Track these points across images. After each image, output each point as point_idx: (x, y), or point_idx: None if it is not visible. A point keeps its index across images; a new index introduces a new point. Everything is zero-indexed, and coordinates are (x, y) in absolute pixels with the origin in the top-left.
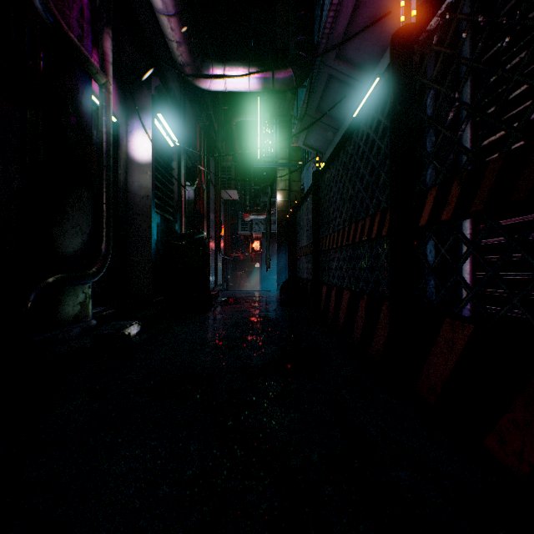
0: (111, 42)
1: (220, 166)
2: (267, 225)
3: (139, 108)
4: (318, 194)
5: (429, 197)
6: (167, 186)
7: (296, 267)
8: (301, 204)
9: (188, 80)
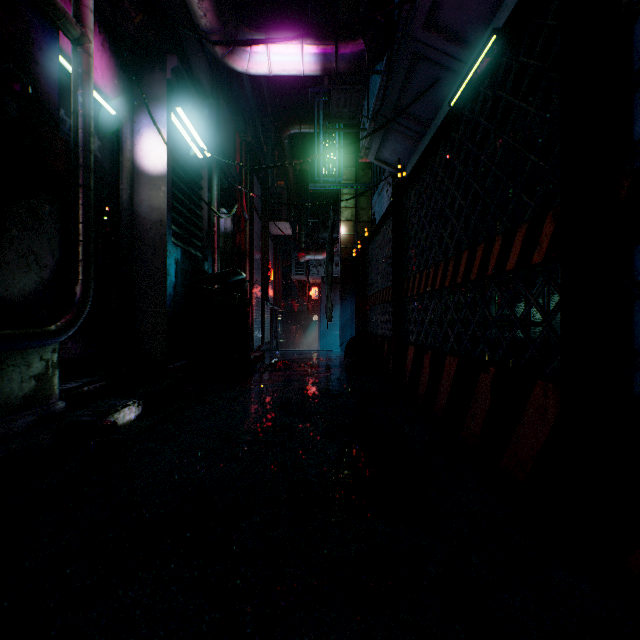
0: None
1: (268, 191)
2: (328, 263)
3: (150, 98)
4: (400, 217)
5: None
6: (192, 210)
7: (366, 320)
8: (374, 234)
9: (218, 58)
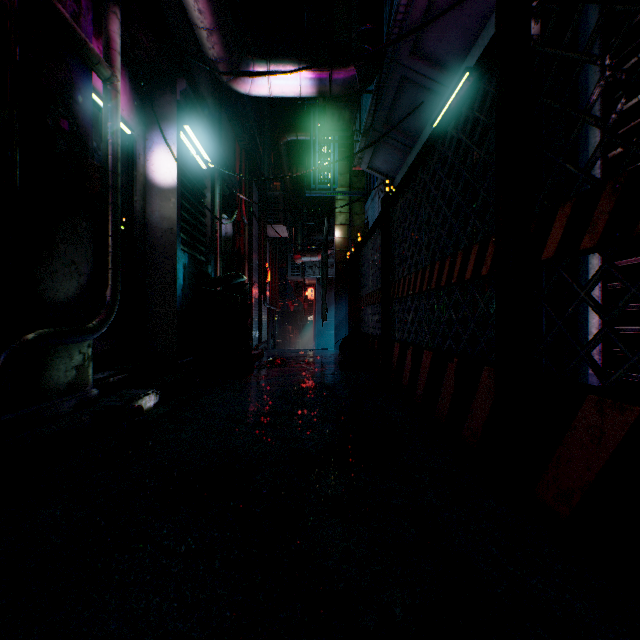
0: (119, 25)
1: (265, 196)
2: (323, 267)
3: (161, 117)
4: (388, 227)
5: (558, 216)
6: (197, 218)
7: (359, 320)
8: (366, 240)
9: (223, 82)
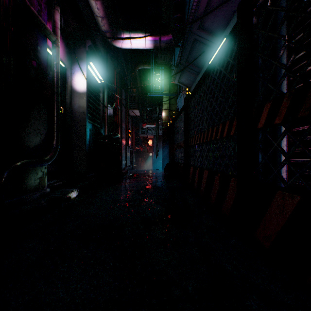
0: (59, 16)
1: (128, 95)
2: (156, 130)
3: (79, 58)
4: (187, 111)
5: (265, 108)
6: (96, 106)
7: (174, 155)
8: (177, 117)
9: (108, 41)
